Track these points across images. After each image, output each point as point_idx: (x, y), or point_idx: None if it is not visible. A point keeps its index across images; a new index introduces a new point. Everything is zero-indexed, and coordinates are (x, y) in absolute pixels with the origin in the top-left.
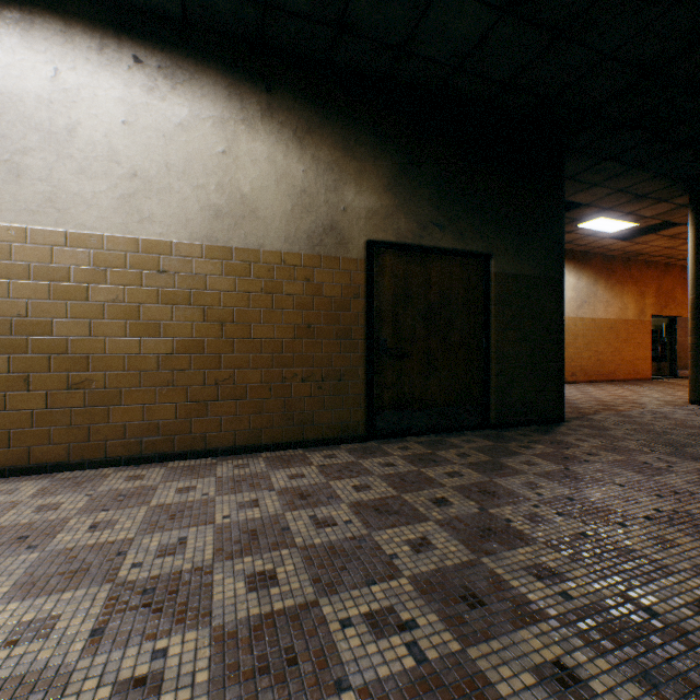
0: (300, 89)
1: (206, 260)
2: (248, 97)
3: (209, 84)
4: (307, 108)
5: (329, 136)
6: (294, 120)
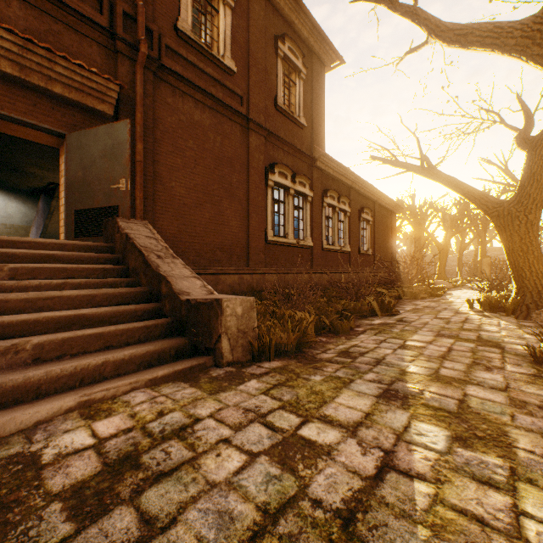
0: (25, 193)
1: (1, 226)
2: (11, 195)
3: (2, 193)
4: (27, 197)
5: (33, 202)
6: (23, 199)
